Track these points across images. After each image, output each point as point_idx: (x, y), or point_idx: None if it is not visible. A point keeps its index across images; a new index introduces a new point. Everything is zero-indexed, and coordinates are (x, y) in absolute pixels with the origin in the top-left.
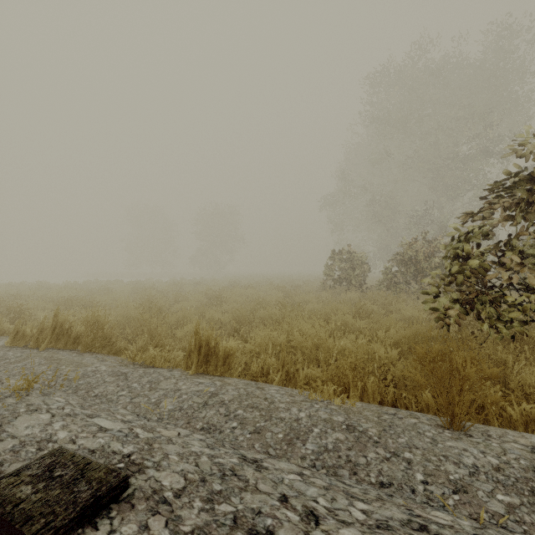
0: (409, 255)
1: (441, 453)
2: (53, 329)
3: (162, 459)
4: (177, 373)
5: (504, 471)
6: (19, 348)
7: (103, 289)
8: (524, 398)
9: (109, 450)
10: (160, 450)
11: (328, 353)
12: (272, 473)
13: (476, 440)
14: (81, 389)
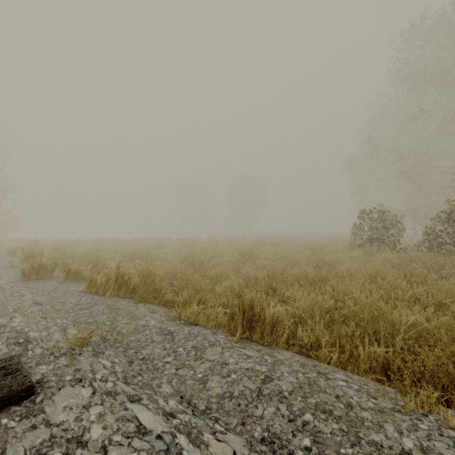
0: None
1: None
2: (116, 280)
3: None
4: (221, 337)
5: None
6: (91, 294)
7: (157, 244)
8: None
9: None
10: None
11: (393, 328)
12: None
13: None
14: (131, 347)
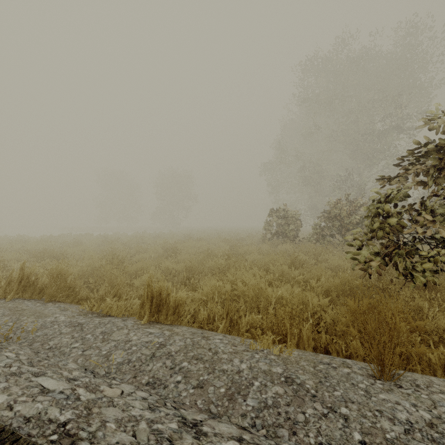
0: (334, 213)
1: (376, 407)
2: (20, 281)
3: (99, 428)
4: (130, 322)
5: (437, 428)
6: None
7: (74, 242)
8: (438, 340)
9: (45, 418)
10: (99, 415)
11: (268, 301)
12: (212, 441)
13: (407, 391)
14: (37, 341)
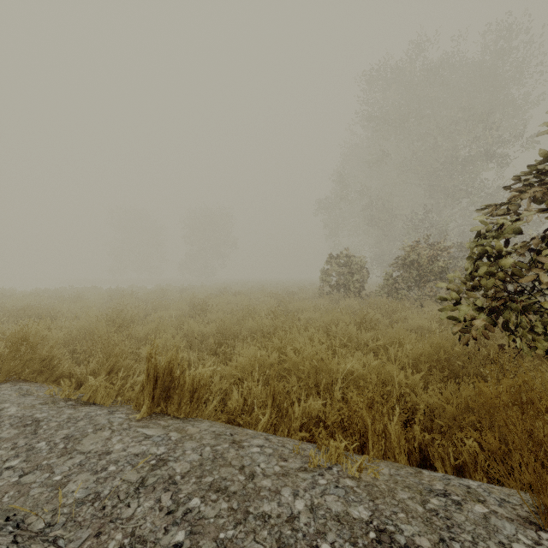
0: (411, 259)
1: None
2: None
3: None
4: (119, 417)
5: None
6: None
7: (73, 297)
8: None
9: None
10: None
11: (332, 378)
12: None
13: None
14: None
